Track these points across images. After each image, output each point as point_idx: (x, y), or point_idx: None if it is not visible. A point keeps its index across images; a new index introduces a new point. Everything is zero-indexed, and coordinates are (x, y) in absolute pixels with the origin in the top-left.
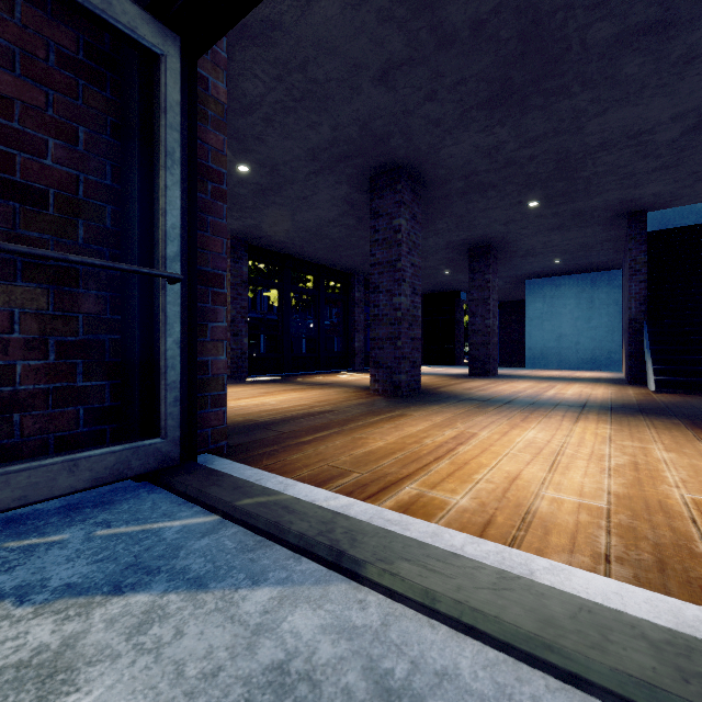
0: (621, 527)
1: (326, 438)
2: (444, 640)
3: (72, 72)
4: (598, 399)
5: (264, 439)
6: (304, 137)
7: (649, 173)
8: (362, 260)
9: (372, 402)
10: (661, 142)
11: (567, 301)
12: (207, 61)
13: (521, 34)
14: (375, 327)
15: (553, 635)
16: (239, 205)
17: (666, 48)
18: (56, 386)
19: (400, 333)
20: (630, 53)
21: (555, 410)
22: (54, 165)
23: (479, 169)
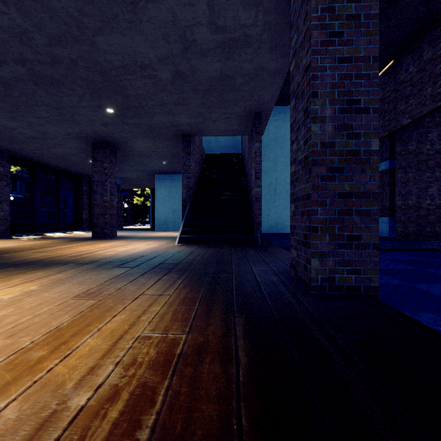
0: None
1: None
2: None
3: None
4: (124, 254)
5: None
6: None
7: (175, 106)
8: None
9: None
10: (165, 80)
11: (178, 189)
12: None
13: None
14: None
15: None
16: None
17: None
18: None
19: None
20: None
21: (44, 271)
22: None
23: (29, 57)
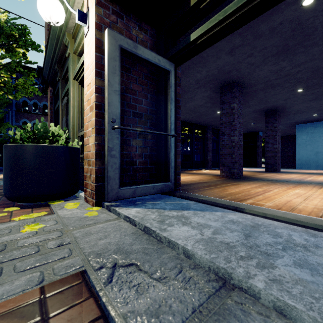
0: None
1: (212, 189)
2: (269, 221)
3: (147, 80)
4: None
5: (190, 188)
6: (195, 76)
7: None
8: (212, 120)
9: (223, 179)
10: None
11: (321, 134)
12: None
13: (292, 28)
14: (222, 149)
15: (299, 219)
16: None
17: None
18: (144, 166)
19: (234, 152)
20: None
21: (310, 184)
22: (143, 106)
23: (271, 79)
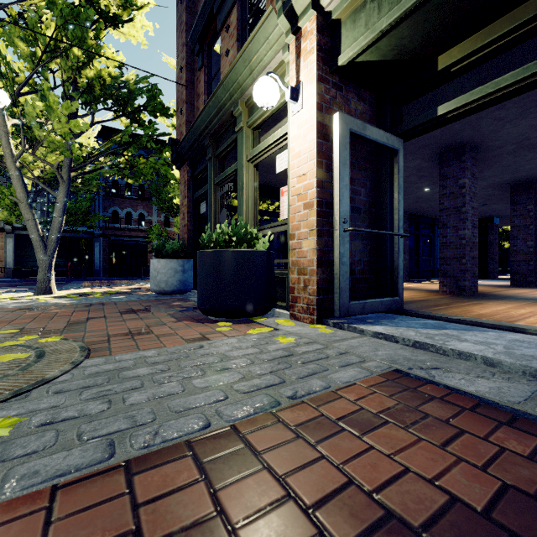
0: None
1: (446, 308)
2: None
3: (366, 163)
4: None
5: (412, 307)
6: None
7: None
8: (411, 201)
9: (448, 297)
10: None
11: None
12: None
13: None
14: (443, 250)
15: None
16: None
17: None
18: (362, 276)
19: (465, 254)
20: None
21: None
22: (362, 198)
23: (531, 137)
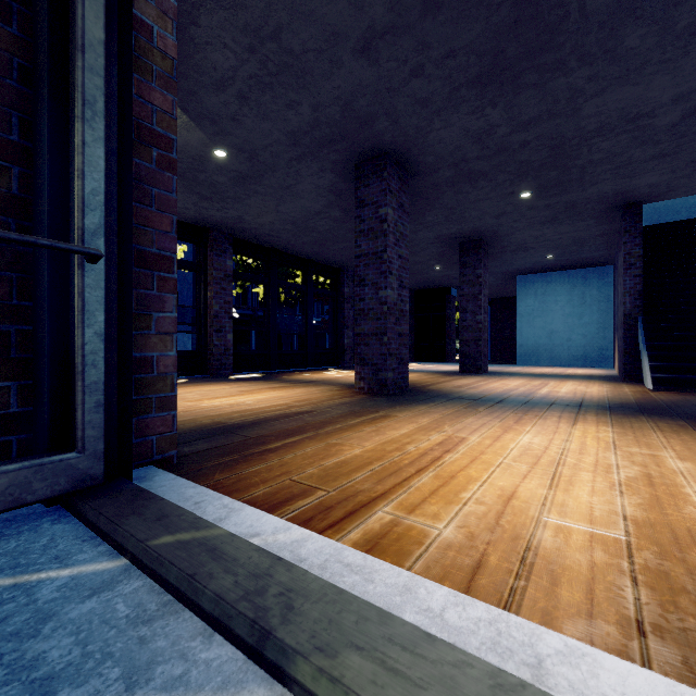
0: (649, 571)
1: (296, 444)
2: None
3: None
4: (594, 398)
5: (226, 446)
6: (283, 118)
7: (646, 162)
8: (351, 255)
9: (356, 401)
10: (661, 126)
11: (559, 297)
12: (152, 7)
13: None
14: (361, 322)
15: None
16: (220, 195)
17: (672, 17)
18: None
19: (387, 329)
20: (632, 22)
21: (550, 410)
22: None
23: (470, 156)
